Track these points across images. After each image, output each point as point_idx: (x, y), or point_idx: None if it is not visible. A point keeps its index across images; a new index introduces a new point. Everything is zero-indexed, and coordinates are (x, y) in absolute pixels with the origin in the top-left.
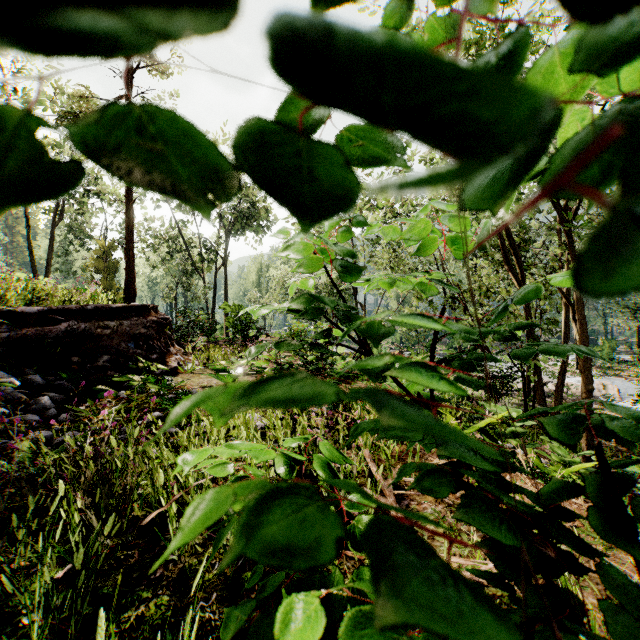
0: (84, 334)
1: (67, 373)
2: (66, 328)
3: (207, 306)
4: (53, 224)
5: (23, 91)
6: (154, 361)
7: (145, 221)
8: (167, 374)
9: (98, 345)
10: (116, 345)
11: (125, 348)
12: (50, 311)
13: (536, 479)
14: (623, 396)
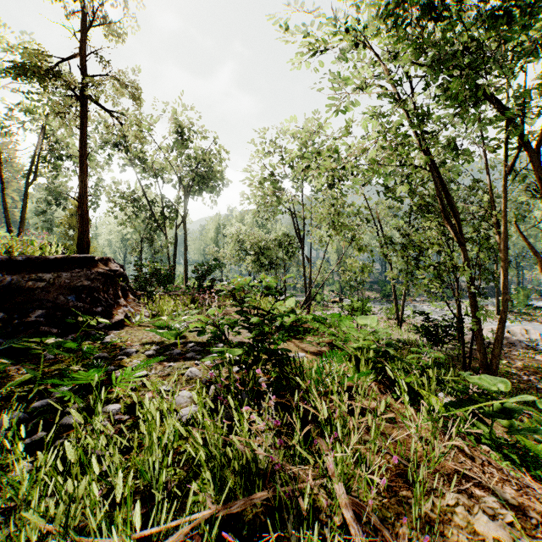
0: (11, 287)
1: None
2: None
3: (169, 259)
4: (27, 184)
5: None
6: (98, 314)
7: (113, 183)
8: (112, 327)
9: (30, 299)
10: (53, 298)
11: (64, 301)
12: None
13: None
14: None
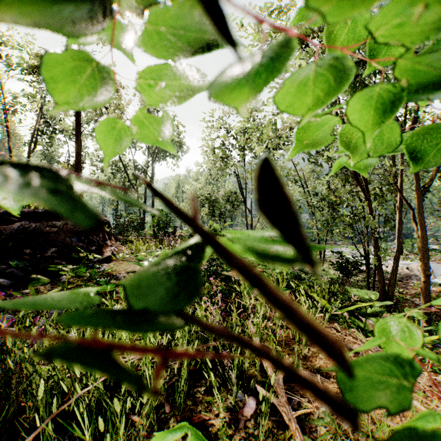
0: (35, 231)
1: (16, 263)
2: (19, 227)
3: (140, 210)
4: (29, 152)
5: (6, 56)
6: (93, 251)
7: (96, 150)
8: (103, 261)
9: (47, 240)
10: (62, 240)
11: (69, 242)
12: (6, 213)
13: None
14: (435, 275)
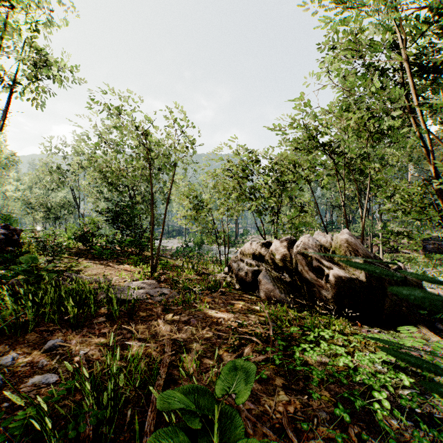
0: None
1: None
2: None
3: None
4: None
5: None
6: None
7: None
8: None
9: None
10: None
11: None
12: None
13: None
14: None
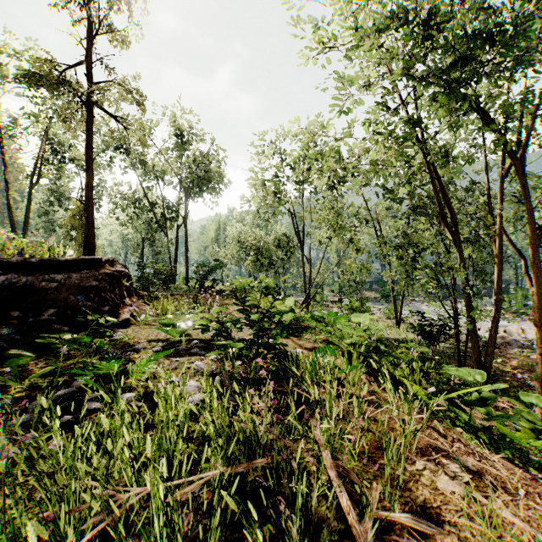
0: (26, 288)
1: None
2: (4, 282)
3: (170, 259)
4: (31, 186)
5: (1, 64)
6: (106, 313)
7: (115, 184)
8: (118, 326)
9: (43, 298)
10: (64, 298)
11: (74, 301)
12: None
13: (518, 461)
14: None
